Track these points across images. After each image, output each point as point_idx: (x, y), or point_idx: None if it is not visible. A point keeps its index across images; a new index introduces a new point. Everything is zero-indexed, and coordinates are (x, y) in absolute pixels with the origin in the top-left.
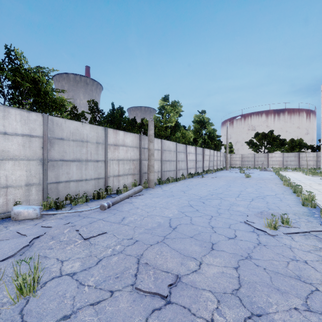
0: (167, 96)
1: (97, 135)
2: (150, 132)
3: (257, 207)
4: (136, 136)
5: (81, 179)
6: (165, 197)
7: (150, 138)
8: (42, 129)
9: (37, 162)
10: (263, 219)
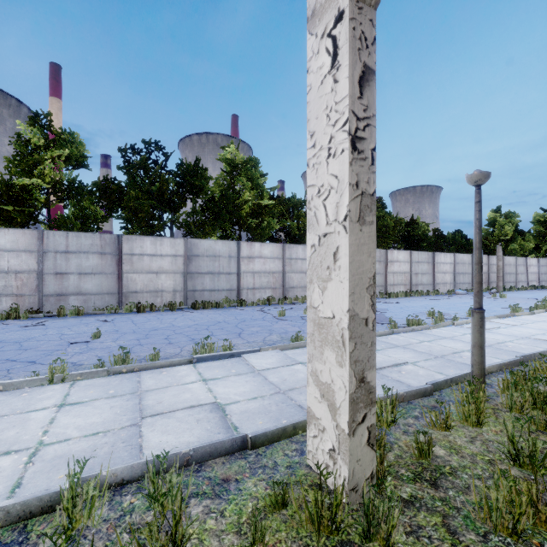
0: (498, 207)
1: (468, 259)
2: (499, 253)
3: None
4: (486, 257)
5: (463, 283)
6: (519, 294)
7: (499, 258)
8: (453, 260)
9: (452, 274)
10: None
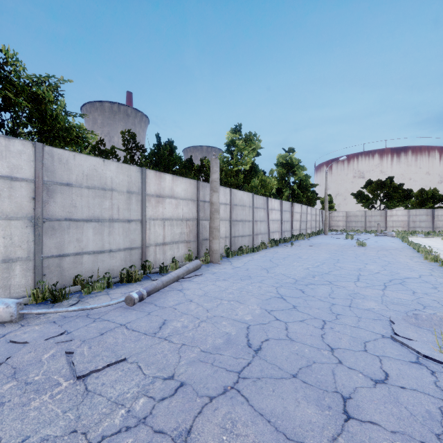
0: (238, 126)
1: (128, 180)
2: (213, 175)
3: (401, 302)
4: (191, 183)
5: (101, 250)
6: (238, 281)
7: (213, 186)
8: (32, 168)
9: (25, 222)
10: (424, 330)
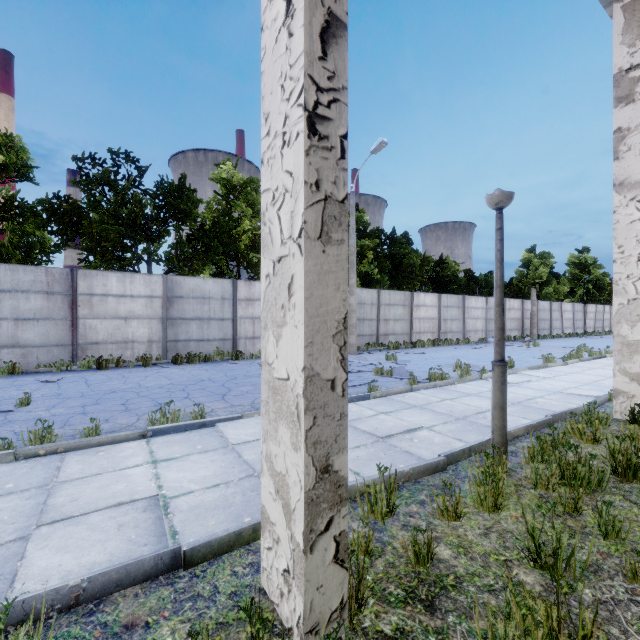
0: (533, 247)
1: None
2: (533, 298)
3: None
4: (519, 301)
5: None
6: (553, 342)
7: (533, 303)
8: (485, 304)
9: (484, 320)
10: None
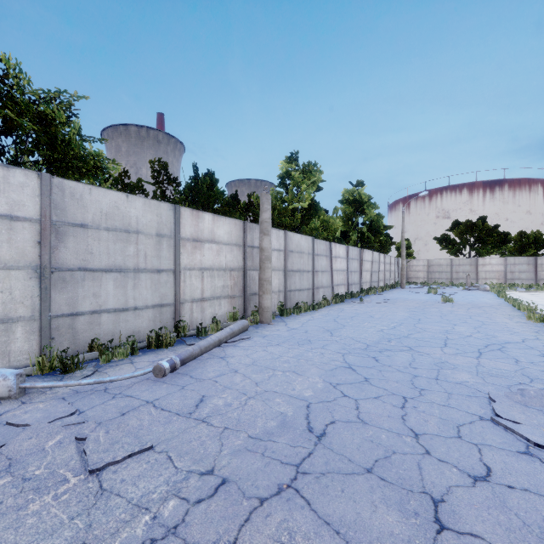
0: (295, 154)
1: (158, 220)
2: (264, 215)
3: (501, 373)
4: (236, 224)
5: (124, 307)
6: (294, 346)
7: (264, 227)
8: (37, 204)
9: (28, 272)
10: (533, 410)
